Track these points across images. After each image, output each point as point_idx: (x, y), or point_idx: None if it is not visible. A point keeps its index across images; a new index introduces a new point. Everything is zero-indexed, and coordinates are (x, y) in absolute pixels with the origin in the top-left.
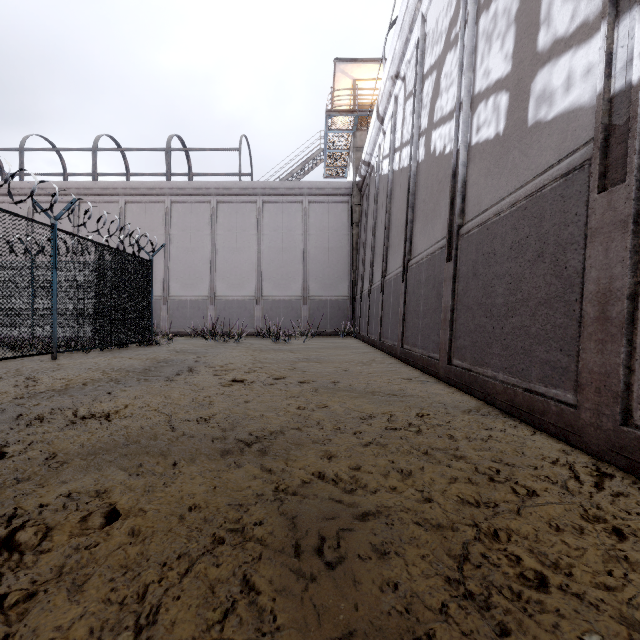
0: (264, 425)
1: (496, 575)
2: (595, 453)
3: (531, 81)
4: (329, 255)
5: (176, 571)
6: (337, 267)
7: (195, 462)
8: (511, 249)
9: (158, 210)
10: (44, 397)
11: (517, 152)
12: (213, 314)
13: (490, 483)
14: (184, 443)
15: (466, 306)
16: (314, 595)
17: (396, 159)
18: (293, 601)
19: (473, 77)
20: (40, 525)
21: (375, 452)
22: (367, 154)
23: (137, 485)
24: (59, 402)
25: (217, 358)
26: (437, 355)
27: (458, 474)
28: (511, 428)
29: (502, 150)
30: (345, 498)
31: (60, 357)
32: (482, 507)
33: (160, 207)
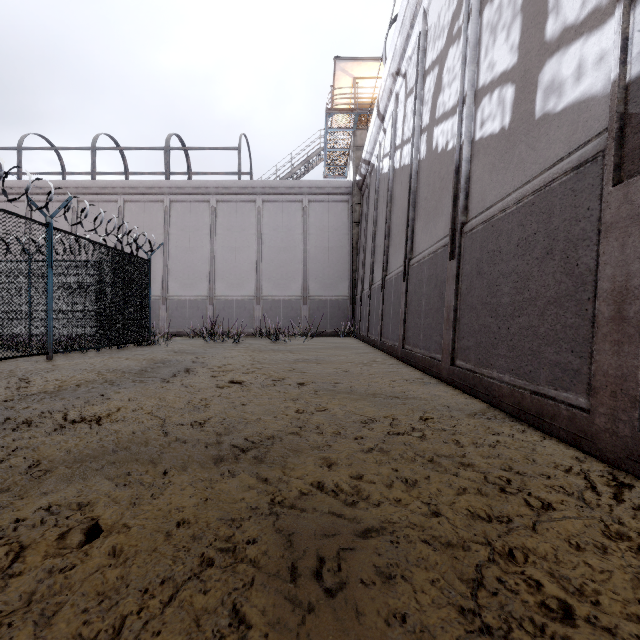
0: (261, 430)
1: (515, 604)
2: (611, 461)
3: (539, 72)
4: (329, 255)
5: (158, 599)
6: (337, 267)
7: (187, 471)
8: (518, 246)
9: (157, 209)
10: (35, 399)
11: (524, 146)
12: (212, 314)
13: (501, 494)
14: (176, 449)
15: (470, 306)
16: (312, 630)
17: (397, 157)
18: (288, 637)
19: (477, 70)
20: (13, 543)
21: (377, 459)
22: (367, 153)
23: (123, 497)
24: (50, 405)
25: (215, 359)
26: (439, 356)
27: (466, 484)
28: (519, 433)
29: (508, 144)
30: (346, 512)
31: (56, 358)
32: (494, 522)
33: (159, 206)
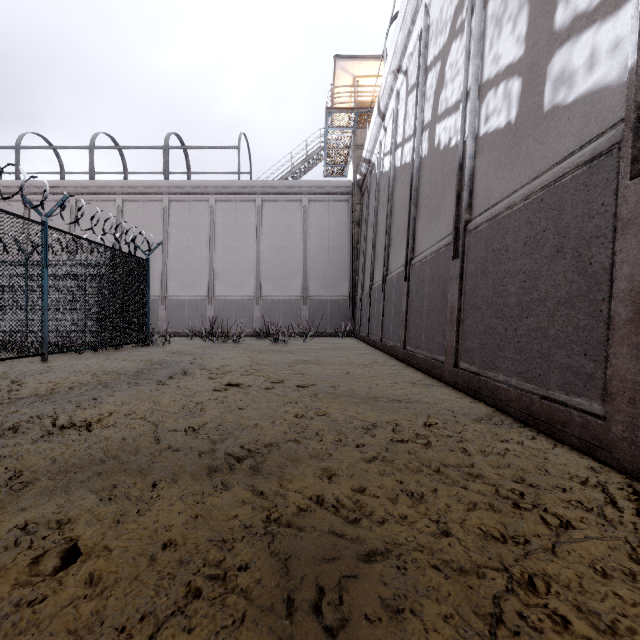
0: (258, 436)
1: None
2: (629, 472)
3: (547, 63)
4: (329, 254)
5: (136, 639)
6: (337, 266)
7: (177, 483)
8: (525, 244)
9: (156, 209)
10: (25, 403)
11: (531, 140)
12: (211, 314)
13: (515, 510)
14: (167, 459)
15: (474, 306)
16: None
17: (398, 155)
18: None
19: (481, 64)
20: None
21: (381, 470)
22: (368, 151)
23: (106, 514)
24: (40, 409)
25: (213, 360)
26: (442, 357)
27: (477, 499)
28: (529, 440)
29: (514, 139)
30: (348, 531)
31: (52, 359)
32: (510, 543)
33: (158, 206)
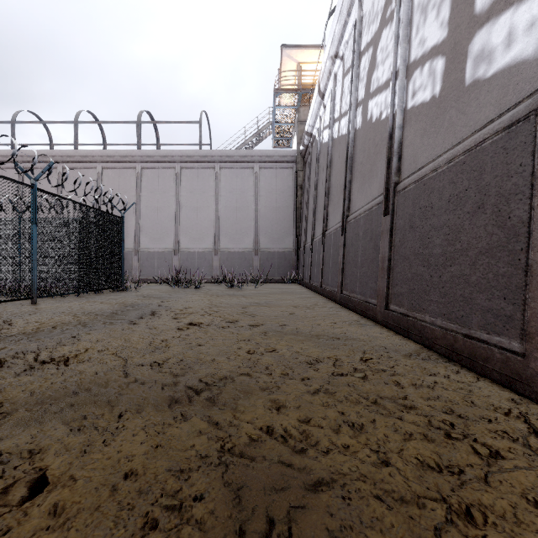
0: (214, 370)
1: None
2: None
3: (468, 43)
4: (277, 213)
5: None
6: (284, 223)
7: (141, 414)
8: (449, 202)
9: (130, 175)
10: (13, 340)
11: (454, 111)
12: (177, 264)
13: (447, 441)
14: (133, 391)
15: (403, 256)
16: None
17: (335, 128)
18: None
19: (408, 47)
20: None
21: (324, 401)
22: (309, 126)
23: (74, 444)
24: (25, 346)
25: (178, 302)
26: (375, 301)
27: (412, 429)
28: (454, 374)
29: (438, 111)
30: (295, 461)
31: (40, 301)
32: (445, 473)
33: (132, 172)
